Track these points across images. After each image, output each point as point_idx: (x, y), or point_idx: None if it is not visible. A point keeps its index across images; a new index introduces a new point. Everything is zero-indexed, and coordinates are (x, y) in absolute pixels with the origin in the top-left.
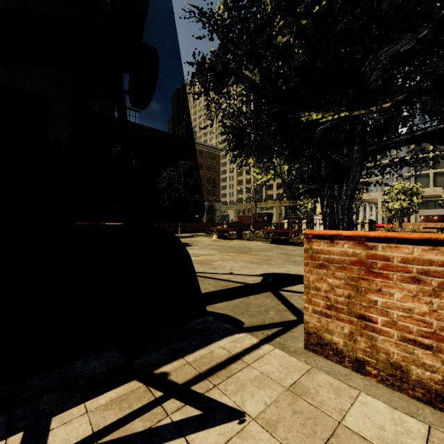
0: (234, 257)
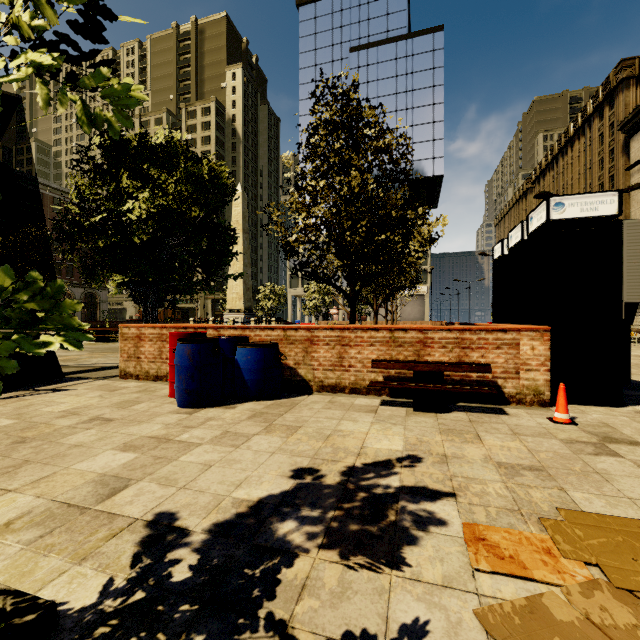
0: (107, 355)
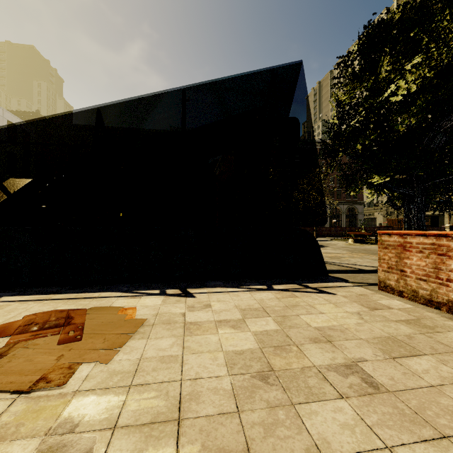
0: (363, 256)
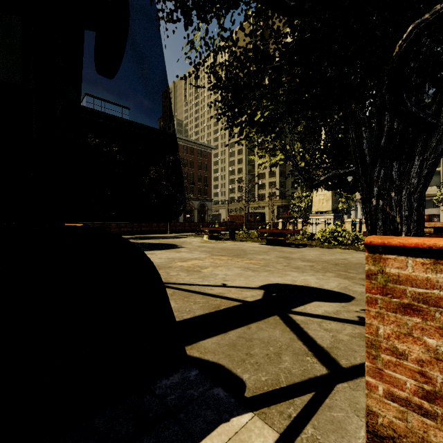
0: (227, 262)
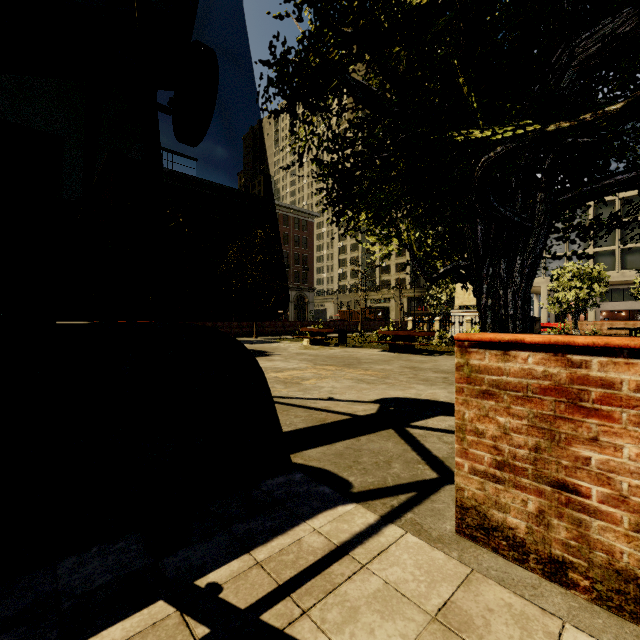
0: (335, 373)
